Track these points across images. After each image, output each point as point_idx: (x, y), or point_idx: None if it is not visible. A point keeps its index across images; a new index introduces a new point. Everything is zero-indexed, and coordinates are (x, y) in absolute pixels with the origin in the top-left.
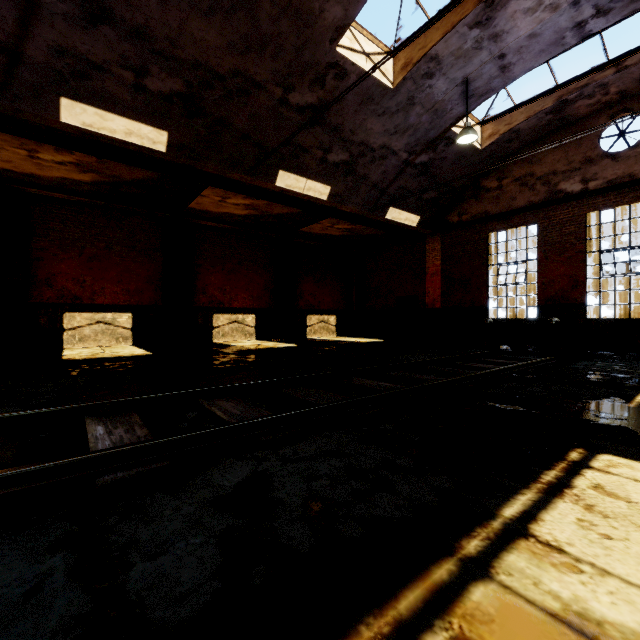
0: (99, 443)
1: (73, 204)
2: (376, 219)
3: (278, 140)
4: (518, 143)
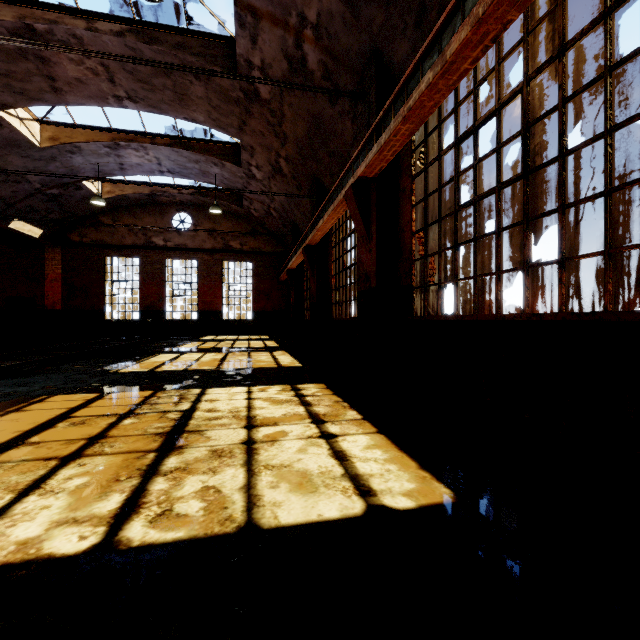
0: None
1: None
2: None
3: None
4: (128, 203)
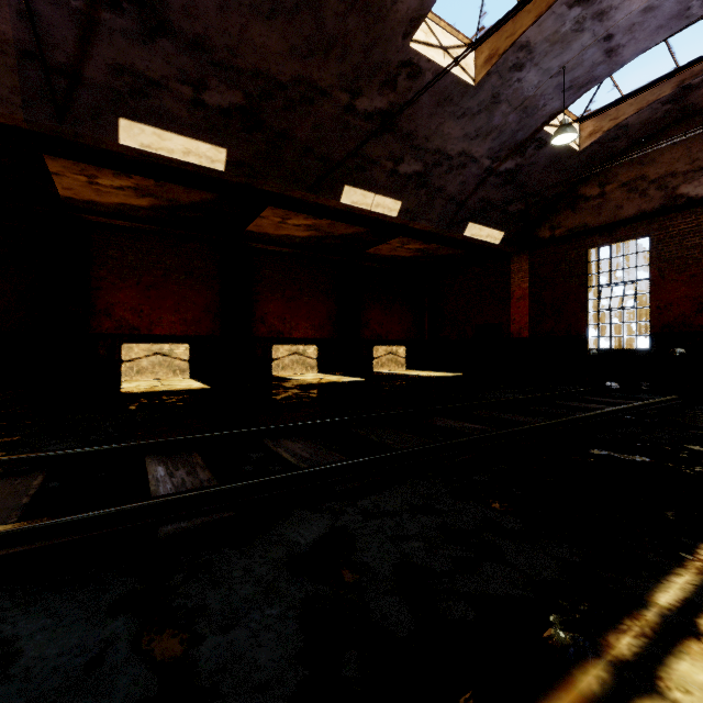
0: (160, 486)
1: (131, 231)
2: (453, 237)
3: (343, 152)
4: (626, 141)
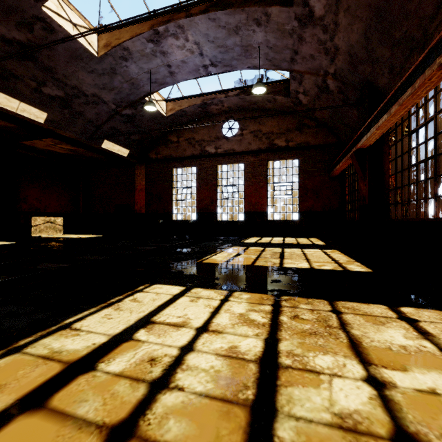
0: None
1: None
2: (94, 146)
3: None
4: (186, 119)
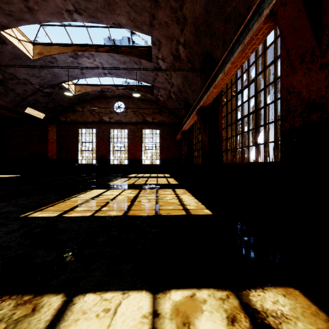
0: None
1: None
2: (18, 111)
3: None
4: (89, 97)
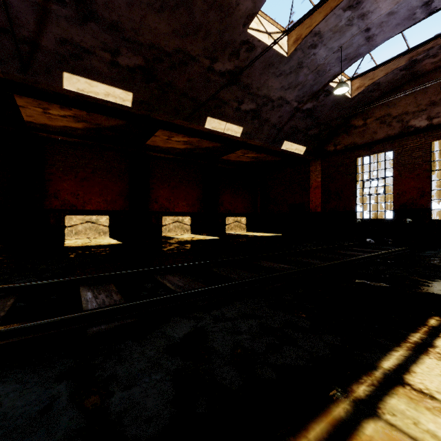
0: (89, 304)
1: (71, 143)
2: (274, 149)
3: (206, 96)
4: (379, 92)
